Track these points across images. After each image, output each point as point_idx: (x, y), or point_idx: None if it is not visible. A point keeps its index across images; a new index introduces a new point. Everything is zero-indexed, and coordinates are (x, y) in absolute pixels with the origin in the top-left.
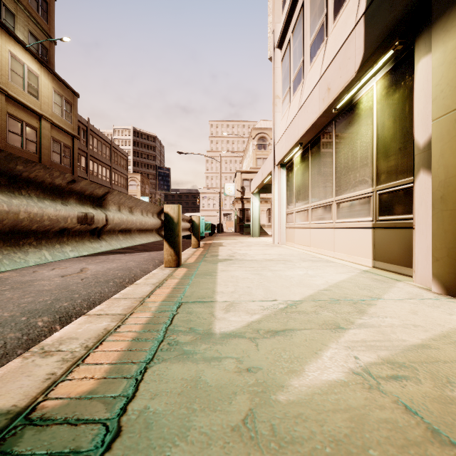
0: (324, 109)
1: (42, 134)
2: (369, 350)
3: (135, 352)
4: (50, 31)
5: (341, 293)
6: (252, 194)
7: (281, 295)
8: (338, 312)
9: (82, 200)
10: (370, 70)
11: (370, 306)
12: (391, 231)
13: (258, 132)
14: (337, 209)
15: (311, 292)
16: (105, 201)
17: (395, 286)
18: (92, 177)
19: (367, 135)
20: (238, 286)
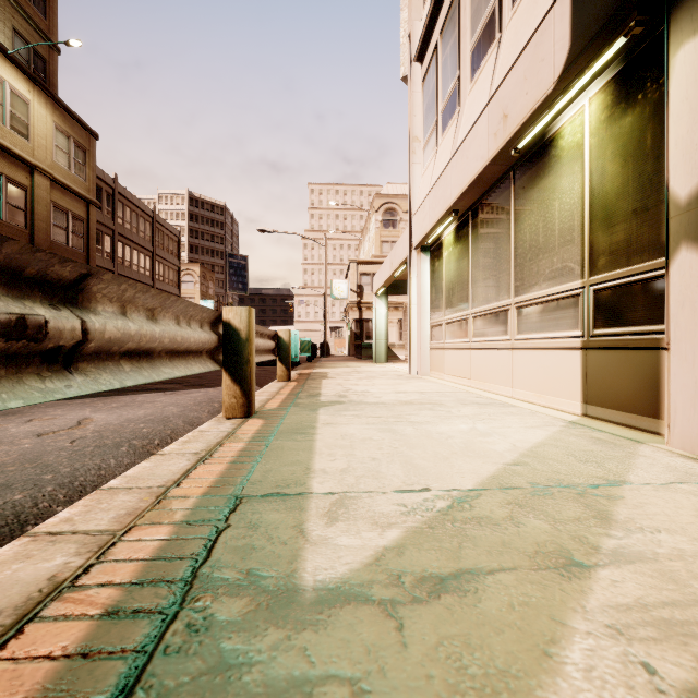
0: (497, 150)
1: (35, 196)
2: (667, 637)
3: (94, 662)
4: (51, 32)
5: (548, 472)
6: (375, 295)
7: (437, 476)
8: (556, 518)
9: (18, 288)
10: (581, 76)
11: (615, 502)
12: (618, 353)
13: (385, 201)
14: (518, 317)
15: (491, 469)
16: (87, 295)
17: (640, 454)
18: (122, 268)
19: (572, 191)
20: (354, 456)
